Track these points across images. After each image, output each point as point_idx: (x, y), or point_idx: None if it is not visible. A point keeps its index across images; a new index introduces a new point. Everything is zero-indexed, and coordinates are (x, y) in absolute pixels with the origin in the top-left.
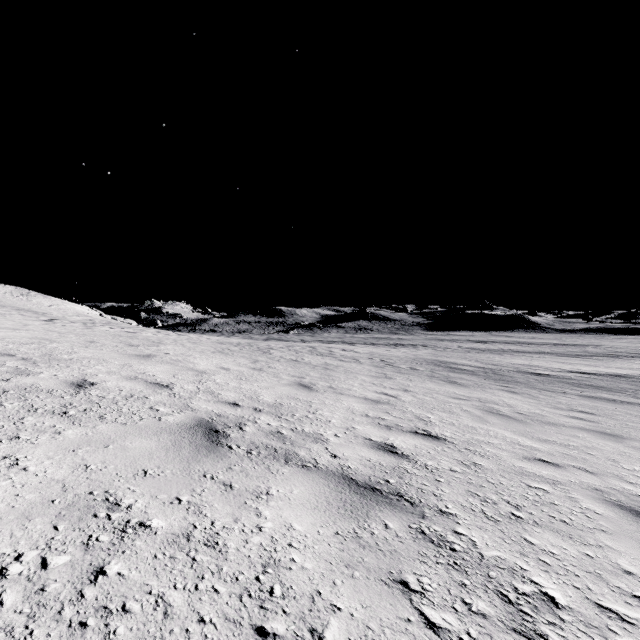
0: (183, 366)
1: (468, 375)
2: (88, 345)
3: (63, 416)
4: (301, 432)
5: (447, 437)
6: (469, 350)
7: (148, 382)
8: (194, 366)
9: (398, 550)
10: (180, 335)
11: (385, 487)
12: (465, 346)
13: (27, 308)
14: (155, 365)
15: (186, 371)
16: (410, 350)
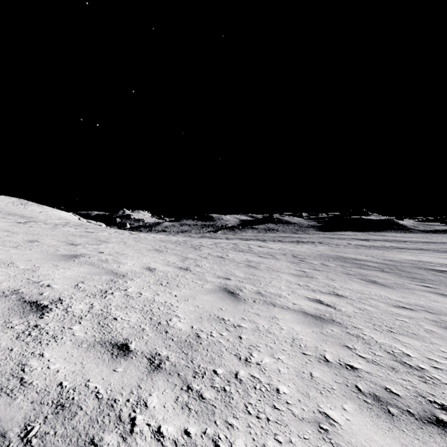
0: (104, 268)
1: (379, 272)
2: (22, 245)
3: None
4: None
5: None
6: (357, 246)
7: (21, 300)
8: (117, 267)
9: None
10: (132, 234)
11: None
12: (353, 243)
13: (21, 213)
14: (70, 268)
15: (101, 275)
16: (311, 246)
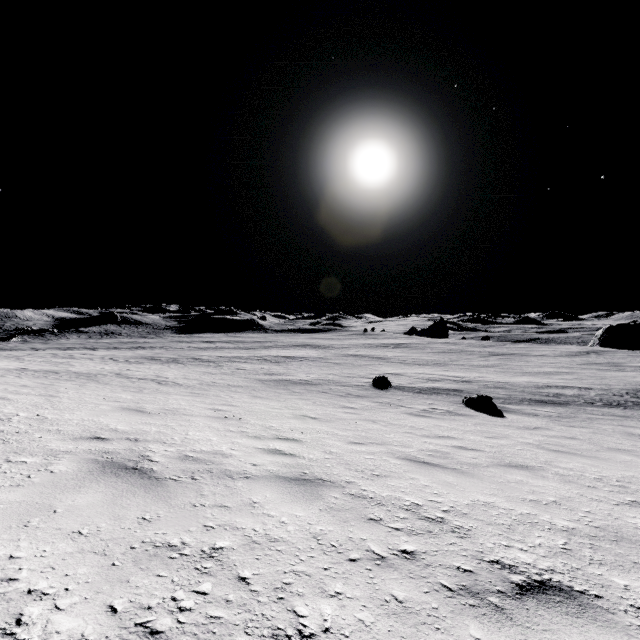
0: None
1: (155, 361)
2: None
3: (2, 369)
4: (65, 371)
5: (109, 371)
6: (192, 349)
7: None
8: None
9: (84, 374)
10: None
11: (85, 373)
12: (194, 346)
13: None
14: None
15: None
16: (145, 351)
